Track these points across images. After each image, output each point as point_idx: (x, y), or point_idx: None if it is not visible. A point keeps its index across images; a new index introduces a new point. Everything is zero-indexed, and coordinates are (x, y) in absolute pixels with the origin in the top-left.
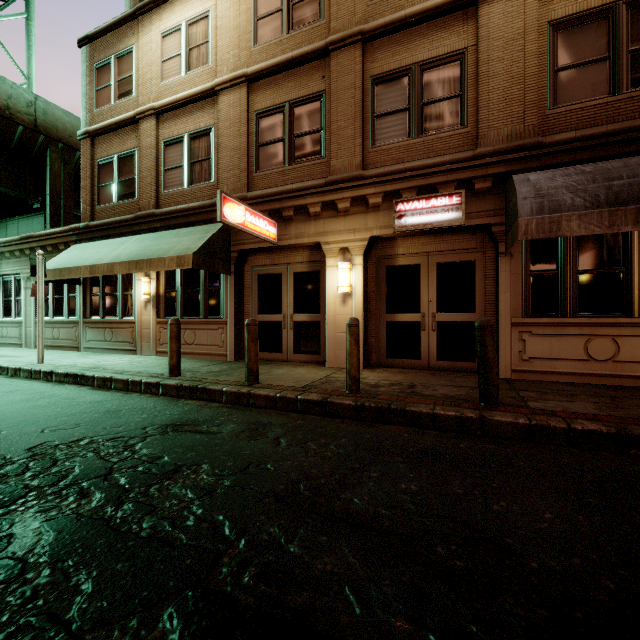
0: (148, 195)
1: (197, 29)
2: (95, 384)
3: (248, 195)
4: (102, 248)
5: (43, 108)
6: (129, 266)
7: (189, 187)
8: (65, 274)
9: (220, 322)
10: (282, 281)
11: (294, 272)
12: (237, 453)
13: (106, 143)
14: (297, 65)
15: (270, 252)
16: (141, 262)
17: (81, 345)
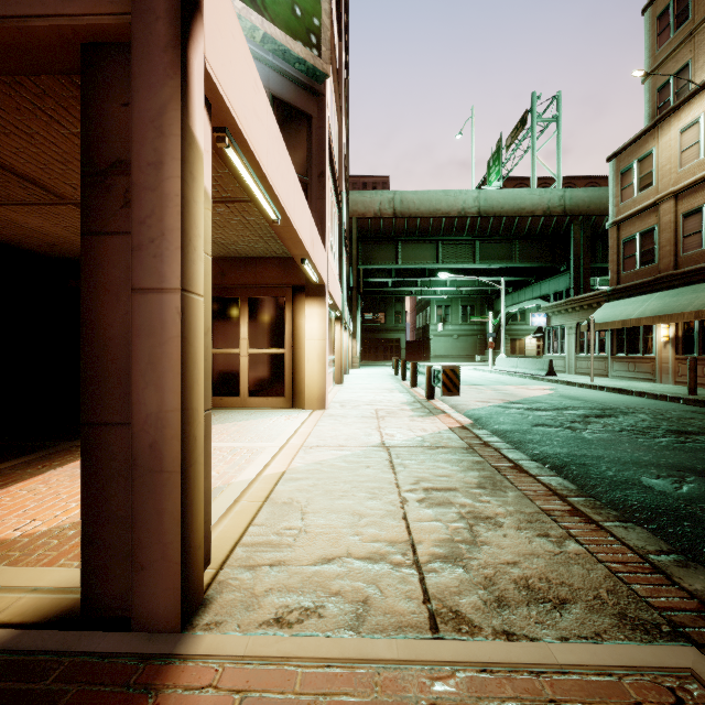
0: (666, 260)
1: None
2: (633, 395)
3: None
4: (628, 306)
5: (569, 196)
6: (652, 320)
7: None
8: (603, 326)
9: None
10: None
11: None
12: None
13: (629, 226)
14: None
15: None
16: (662, 317)
17: (609, 374)
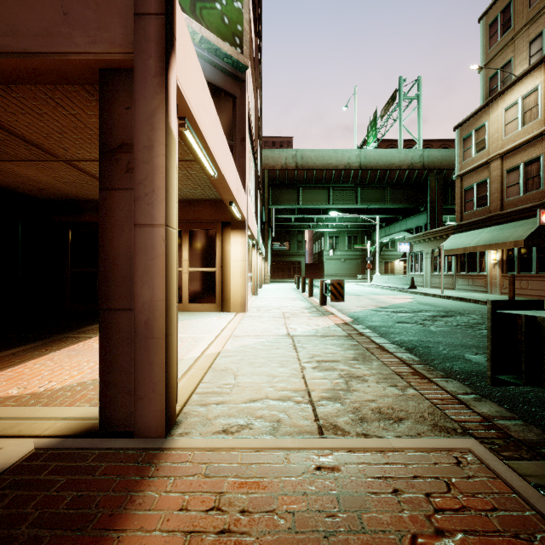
0: (495, 203)
1: (529, 99)
2: (470, 302)
3: None
4: (468, 237)
5: (426, 155)
6: (485, 247)
7: (523, 195)
8: (450, 252)
9: None
10: None
11: None
12: None
13: (469, 178)
14: None
15: None
16: (492, 245)
17: (454, 287)
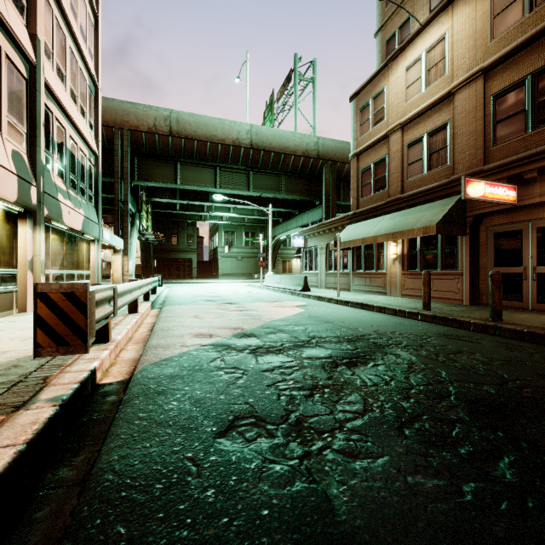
0: (395, 185)
1: (435, 52)
2: (374, 310)
3: (484, 168)
4: (366, 226)
5: (321, 143)
6: (387, 237)
7: (427, 173)
8: (347, 245)
9: (456, 274)
10: (522, 237)
11: (537, 227)
12: (498, 353)
13: (366, 157)
14: (541, 36)
15: (507, 212)
16: (396, 233)
17: (351, 288)
